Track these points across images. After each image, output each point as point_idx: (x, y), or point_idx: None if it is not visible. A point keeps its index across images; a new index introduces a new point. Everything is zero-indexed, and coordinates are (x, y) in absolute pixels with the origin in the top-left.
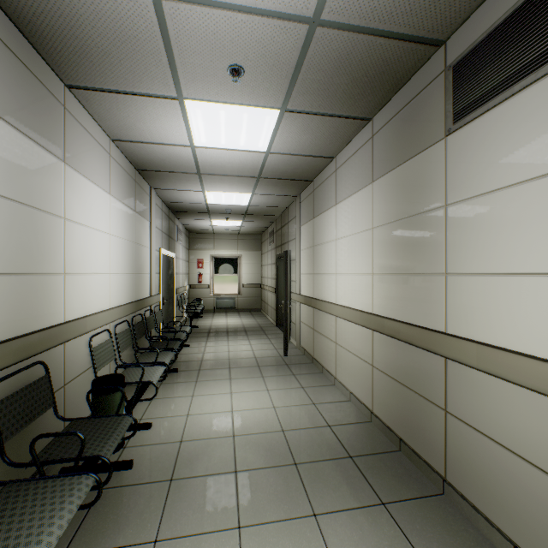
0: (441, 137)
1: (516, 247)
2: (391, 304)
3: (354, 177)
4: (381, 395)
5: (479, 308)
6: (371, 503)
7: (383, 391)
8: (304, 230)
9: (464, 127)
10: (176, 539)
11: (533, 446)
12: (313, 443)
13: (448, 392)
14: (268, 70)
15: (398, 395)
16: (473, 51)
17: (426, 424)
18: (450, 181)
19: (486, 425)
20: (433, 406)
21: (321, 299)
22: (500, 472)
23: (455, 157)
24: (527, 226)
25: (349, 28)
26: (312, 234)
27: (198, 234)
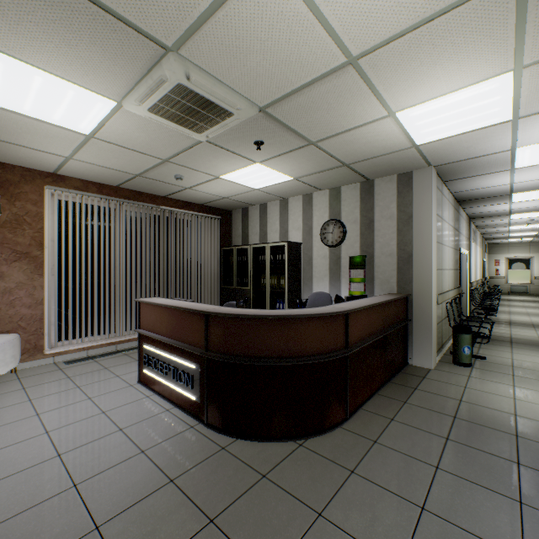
0: None
1: None
2: None
3: None
4: None
5: None
6: None
7: None
8: None
9: None
10: (513, 314)
11: None
12: None
13: None
14: (537, 223)
15: None
16: None
17: None
18: None
19: None
20: None
21: None
22: None
23: None
24: None
25: None
26: None
27: (494, 244)
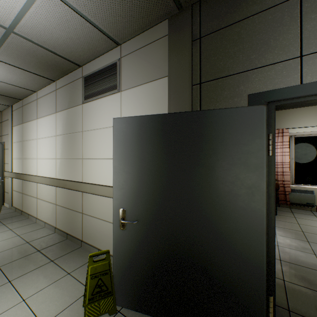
0: (81, 103)
1: (99, 149)
2: (64, 173)
3: (47, 107)
4: (60, 217)
5: (91, 171)
6: (46, 263)
7: (61, 215)
8: (16, 130)
9: (88, 103)
10: None
11: (103, 214)
12: (15, 253)
13: (83, 205)
14: None
15: (67, 214)
16: (90, 76)
17: (77, 222)
18: (84, 122)
19: (93, 212)
20: (79, 213)
21: (28, 174)
22: (96, 227)
23: (85, 113)
24: (101, 143)
25: (33, 42)
26: (21, 133)
27: None
